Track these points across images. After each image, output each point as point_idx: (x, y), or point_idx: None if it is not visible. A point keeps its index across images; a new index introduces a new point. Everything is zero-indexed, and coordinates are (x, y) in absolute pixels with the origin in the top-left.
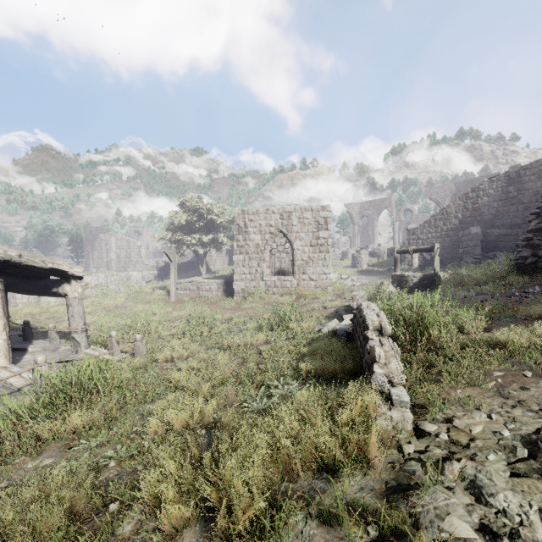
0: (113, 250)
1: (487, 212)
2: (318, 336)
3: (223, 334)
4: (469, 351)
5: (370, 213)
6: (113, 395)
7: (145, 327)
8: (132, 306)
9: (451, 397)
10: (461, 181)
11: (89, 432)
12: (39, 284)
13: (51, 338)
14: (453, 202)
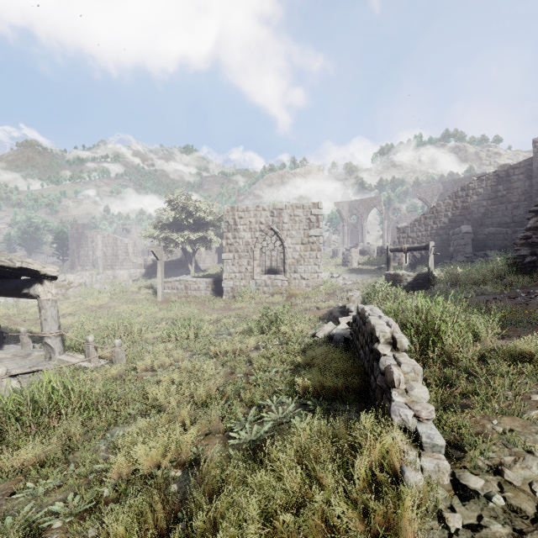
0: (100, 247)
1: (476, 211)
2: (313, 342)
3: (211, 337)
4: (489, 363)
5: (359, 212)
6: (77, 417)
7: (127, 329)
8: (116, 307)
9: (488, 431)
10: (448, 181)
11: (40, 470)
12: (8, 284)
13: (23, 343)
14: (443, 201)
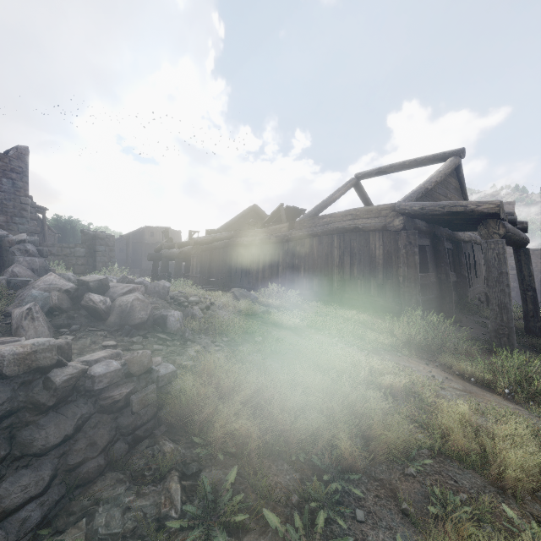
0: None
1: None
2: None
3: None
4: None
5: None
6: None
7: None
8: None
9: None
10: None
11: None
12: None
13: None
14: None
